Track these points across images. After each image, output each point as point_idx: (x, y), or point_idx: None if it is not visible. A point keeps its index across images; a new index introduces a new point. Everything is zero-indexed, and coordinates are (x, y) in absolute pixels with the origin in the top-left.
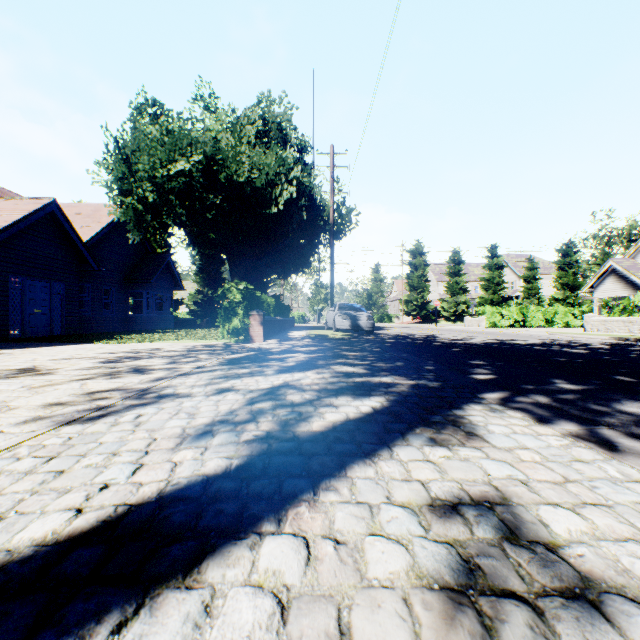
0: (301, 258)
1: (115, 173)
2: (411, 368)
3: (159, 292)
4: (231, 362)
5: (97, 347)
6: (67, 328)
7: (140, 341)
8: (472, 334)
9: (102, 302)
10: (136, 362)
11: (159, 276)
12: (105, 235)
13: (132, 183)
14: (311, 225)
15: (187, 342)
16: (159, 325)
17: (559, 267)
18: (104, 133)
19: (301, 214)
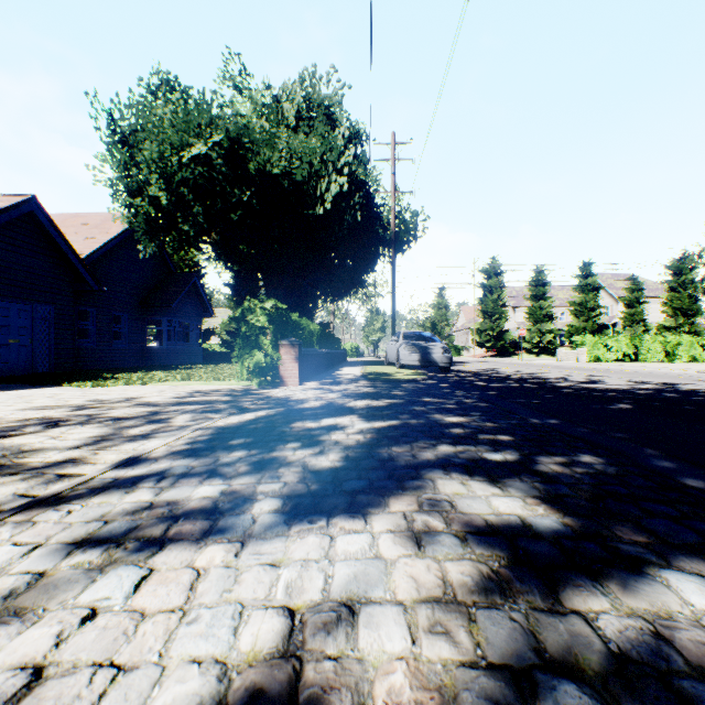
0: (354, 275)
1: (121, 168)
2: (658, 488)
3: (183, 319)
4: (210, 442)
5: (49, 394)
6: (57, 363)
7: (127, 383)
8: (588, 372)
9: (111, 331)
10: (31, 437)
11: (183, 300)
12: (115, 249)
13: (144, 182)
14: (367, 232)
15: (192, 385)
16: (183, 359)
17: (670, 288)
18: (91, 103)
19: (354, 215)
